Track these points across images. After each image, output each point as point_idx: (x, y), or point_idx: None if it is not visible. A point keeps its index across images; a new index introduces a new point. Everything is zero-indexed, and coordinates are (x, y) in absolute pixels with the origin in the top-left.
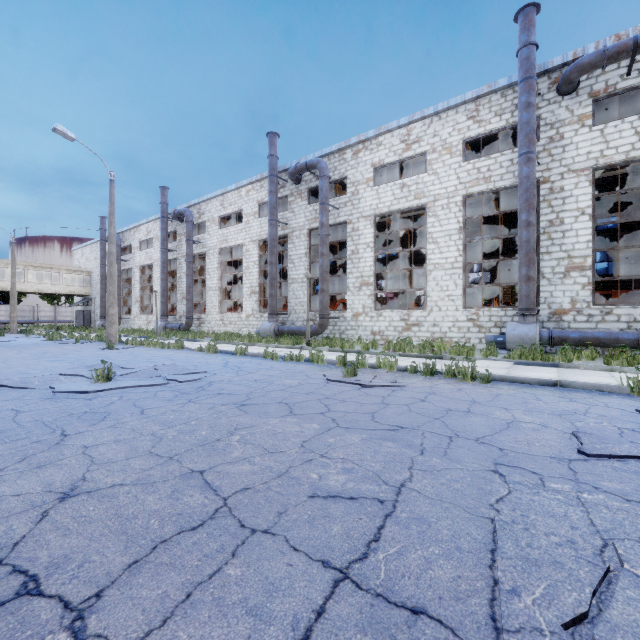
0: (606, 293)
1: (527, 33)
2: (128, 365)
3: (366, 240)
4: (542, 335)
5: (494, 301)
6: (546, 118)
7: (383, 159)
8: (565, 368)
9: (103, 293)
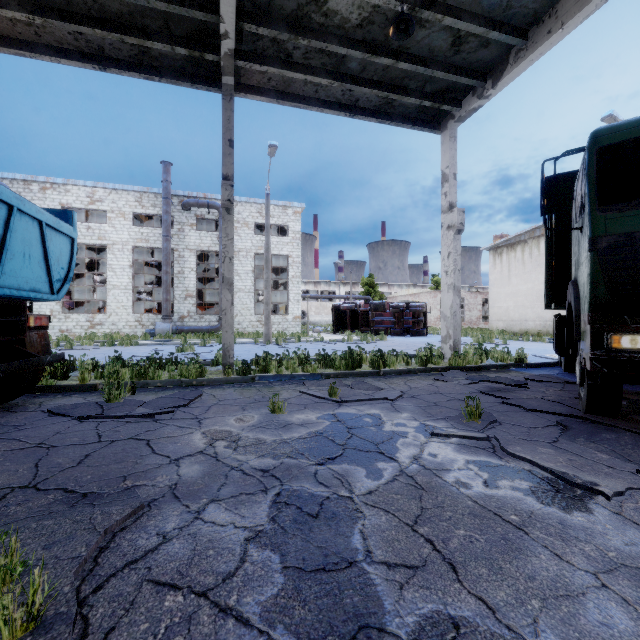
0: (208, 308)
1: (166, 175)
2: None
3: None
4: (173, 329)
5: (154, 309)
6: (177, 218)
7: (71, 203)
8: (175, 341)
9: None
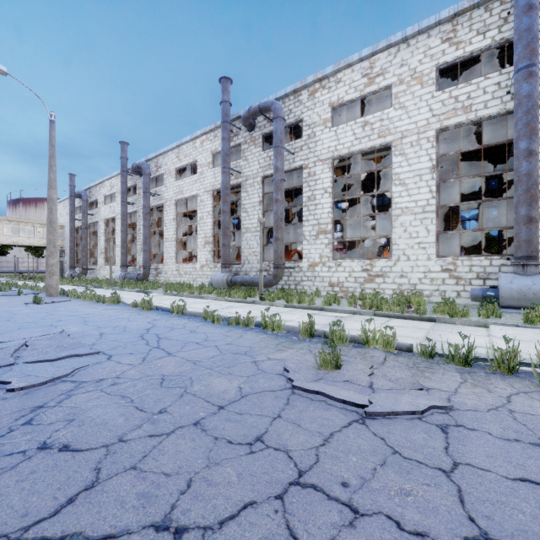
0: None
1: None
2: (4, 335)
3: (323, 185)
4: None
5: (463, 250)
6: None
7: (342, 97)
8: None
9: (72, 245)
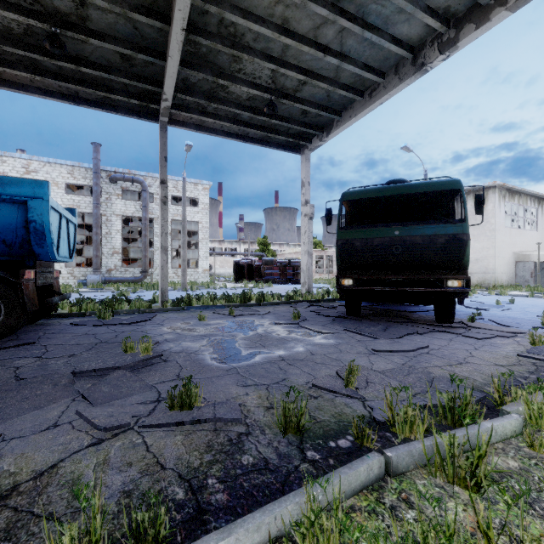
0: (131, 262)
1: (97, 154)
2: None
3: None
4: (103, 279)
5: (83, 263)
6: (105, 189)
7: (7, 172)
8: (106, 289)
9: None
